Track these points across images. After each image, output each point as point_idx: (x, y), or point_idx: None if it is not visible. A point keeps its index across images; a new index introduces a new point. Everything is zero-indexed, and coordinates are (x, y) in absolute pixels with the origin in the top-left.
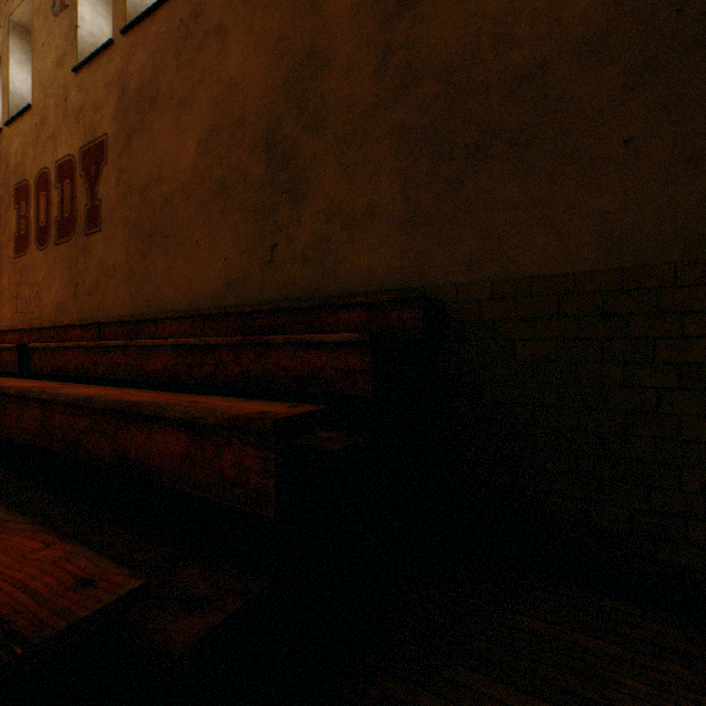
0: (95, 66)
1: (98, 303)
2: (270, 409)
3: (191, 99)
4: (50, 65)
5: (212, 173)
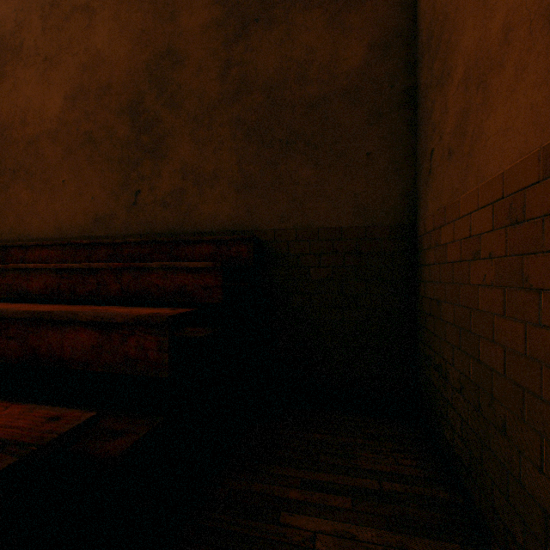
0: None
1: None
2: (160, 311)
3: (58, 60)
4: None
5: (79, 126)
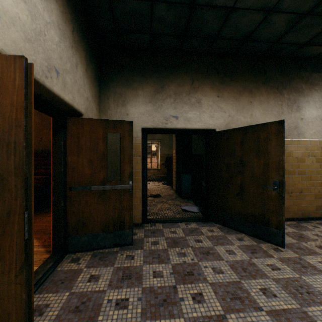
0: None
1: None
2: None
3: None
4: None
5: None
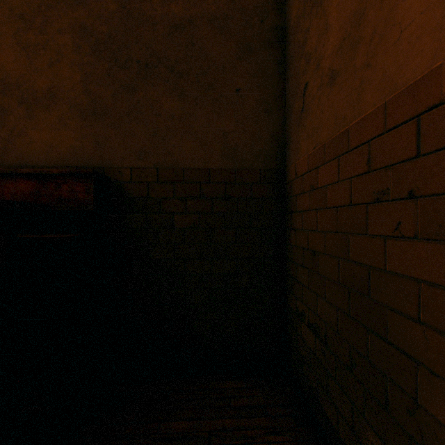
0: None
1: None
2: None
3: None
4: None
5: None
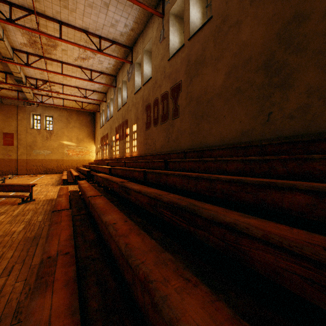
0: (176, 56)
1: (177, 144)
2: None
3: (221, 57)
4: (158, 61)
5: (232, 86)
